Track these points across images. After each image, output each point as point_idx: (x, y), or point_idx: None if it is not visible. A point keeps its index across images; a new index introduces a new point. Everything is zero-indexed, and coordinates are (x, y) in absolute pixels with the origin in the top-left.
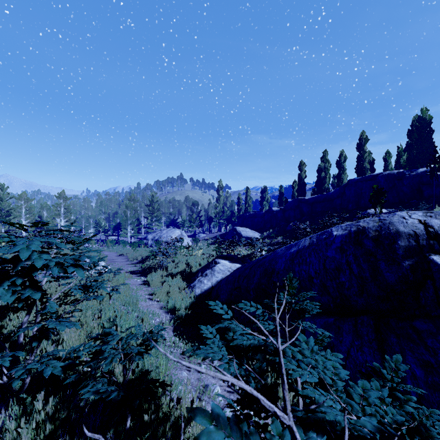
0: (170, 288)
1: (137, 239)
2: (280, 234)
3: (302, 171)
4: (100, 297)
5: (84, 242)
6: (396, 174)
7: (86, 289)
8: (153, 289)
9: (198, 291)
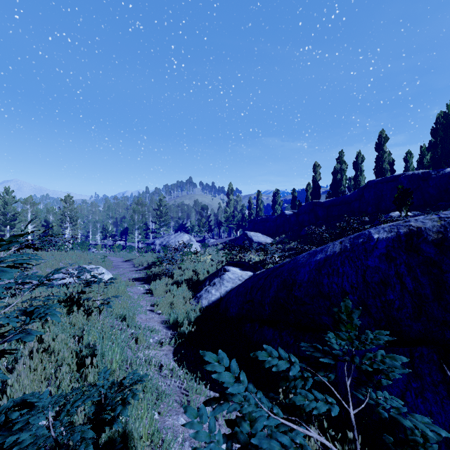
0: (173, 299)
1: (145, 244)
2: (294, 239)
3: (316, 173)
4: (31, 335)
5: (4, 246)
6: (421, 174)
7: (29, 315)
8: (155, 300)
9: (205, 302)
